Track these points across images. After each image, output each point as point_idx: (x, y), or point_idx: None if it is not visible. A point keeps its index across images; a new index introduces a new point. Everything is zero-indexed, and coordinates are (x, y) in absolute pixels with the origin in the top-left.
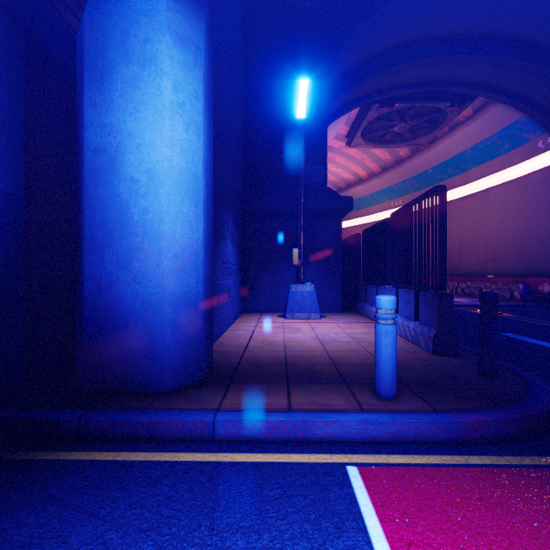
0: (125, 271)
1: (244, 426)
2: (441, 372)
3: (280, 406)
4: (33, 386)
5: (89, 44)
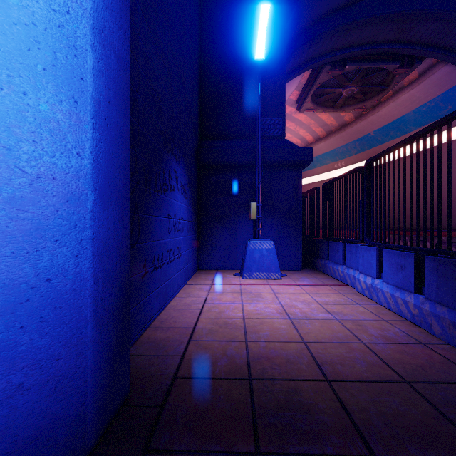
0: None
1: None
2: None
3: None
4: None
5: None
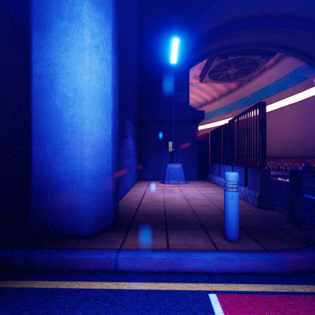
0: (59, 156)
1: (137, 262)
2: (265, 221)
3: (161, 247)
4: (0, 231)
5: (36, 6)
